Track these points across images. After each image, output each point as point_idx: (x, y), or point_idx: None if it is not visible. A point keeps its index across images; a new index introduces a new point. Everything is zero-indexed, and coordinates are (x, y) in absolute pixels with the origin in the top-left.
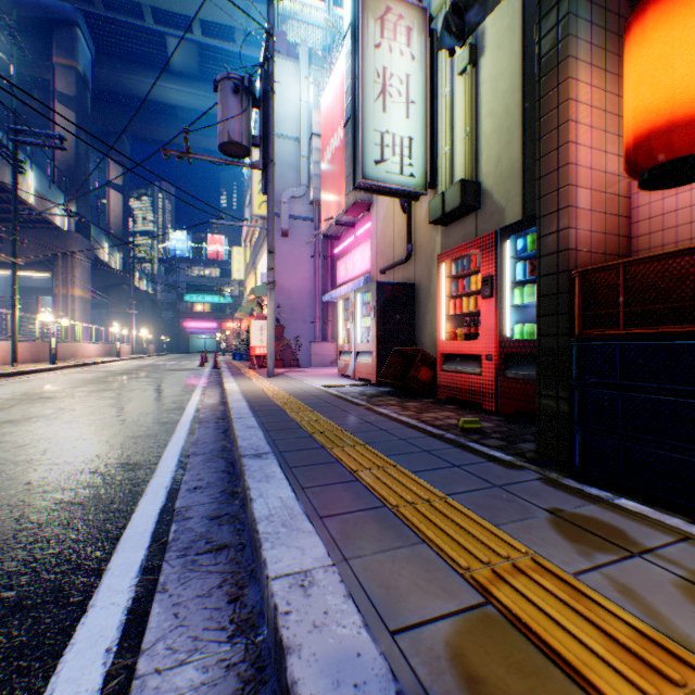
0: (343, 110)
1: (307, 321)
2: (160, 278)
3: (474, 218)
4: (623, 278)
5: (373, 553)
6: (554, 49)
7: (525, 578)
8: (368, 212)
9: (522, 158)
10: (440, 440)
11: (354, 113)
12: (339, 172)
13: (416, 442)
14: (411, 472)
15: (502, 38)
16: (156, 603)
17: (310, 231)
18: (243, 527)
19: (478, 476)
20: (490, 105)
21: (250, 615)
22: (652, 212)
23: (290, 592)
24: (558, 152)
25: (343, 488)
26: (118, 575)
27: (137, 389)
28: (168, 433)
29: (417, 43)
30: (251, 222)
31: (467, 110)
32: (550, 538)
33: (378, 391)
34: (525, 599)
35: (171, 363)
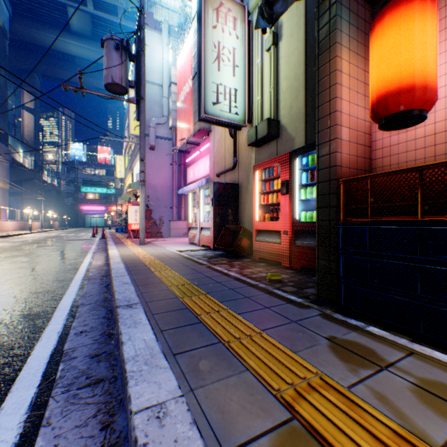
0: (192, 68)
1: (168, 207)
2: (63, 175)
3: (275, 143)
4: (370, 185)
5: (212, 382)
6: (327, 37)
7: (317, 394)
8: (208, 136)
9: (305, 106)
10: (256, 288)
11: (199, 70)
12: (189, 108)
13: (240, 291)
14: (237, 314)
15: (293, 30)
16: (40, 437)
17: (169, 147)
18: (116, 362)
19: (281, 314)
20: (285, 72)
21: (118, 439)
22: (384, 144)
23: (148, 424)
24: (330, 103)
25: (191, 329)
26: (10, 413)
27: (43, 254)
28: (64, 289)
29: (240, 28)
30: (129, 139)
31: (271, 74)
32: (330, 359)
33: (215, 254)
34: (318, 412)
35: (70, 235)
